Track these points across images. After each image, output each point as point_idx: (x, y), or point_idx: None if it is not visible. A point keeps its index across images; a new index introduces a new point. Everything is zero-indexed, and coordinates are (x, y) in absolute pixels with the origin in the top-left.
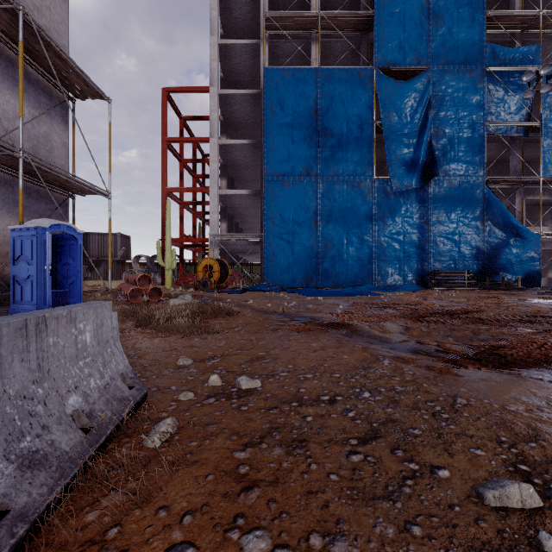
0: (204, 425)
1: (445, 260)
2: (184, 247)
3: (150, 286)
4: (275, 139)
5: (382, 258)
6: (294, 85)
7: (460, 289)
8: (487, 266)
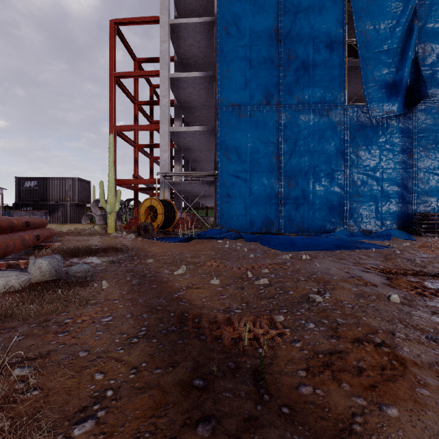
0: None
1: (433, 201)
2: (138, 191)
3: None
4: (230, 64)
5: (356, 198)
6: (252, 2)
7: None
8: None
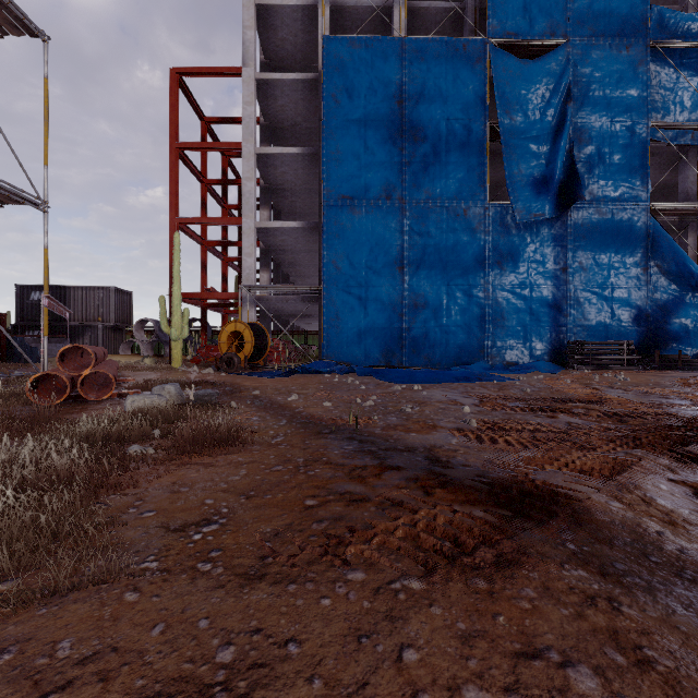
0: None
1: (591, 326)
2: (207, 308)
3: (89, 370)
4: (340, 143)
5: (499, 322)
6: (368, 63)
7: (617, 368)
8: (653, 335)
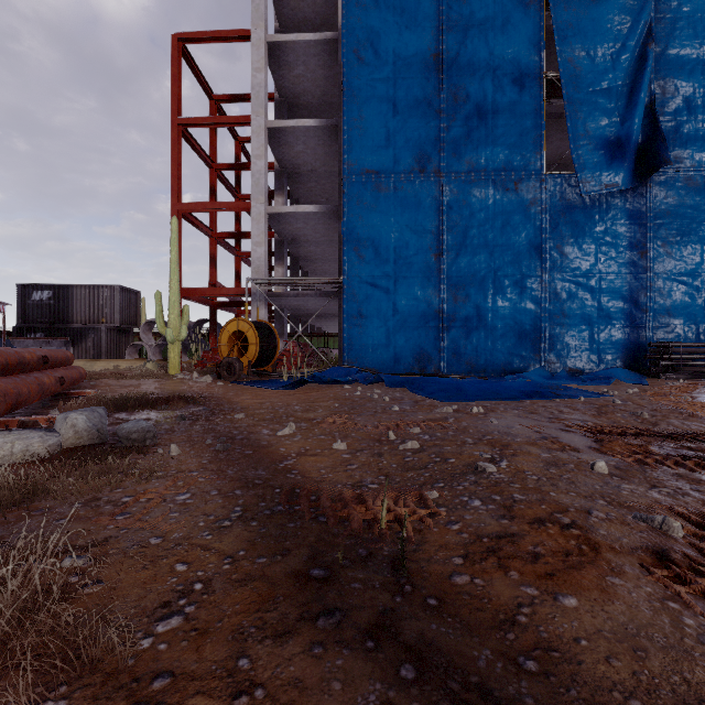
0: None
1: (678, 324)
2: (217, 307)
3: None
4: (363, 107)
5: (559, 319)
6: (397, 10)
7: None
8: None
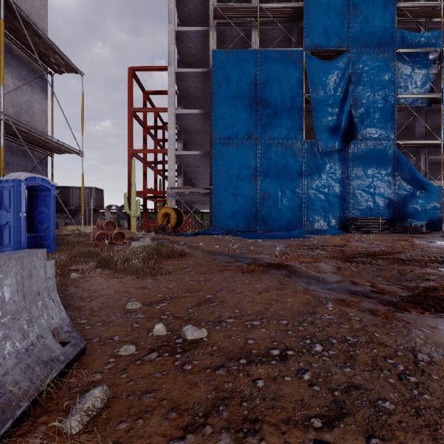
0: (140, 394)
1: (362, 209)
2: (147, 199)
3: (115, 231)
4: (222, 109)
5: (310, 207)
6: (237, 64)
7: (375, 233)
8: (397, 214)
